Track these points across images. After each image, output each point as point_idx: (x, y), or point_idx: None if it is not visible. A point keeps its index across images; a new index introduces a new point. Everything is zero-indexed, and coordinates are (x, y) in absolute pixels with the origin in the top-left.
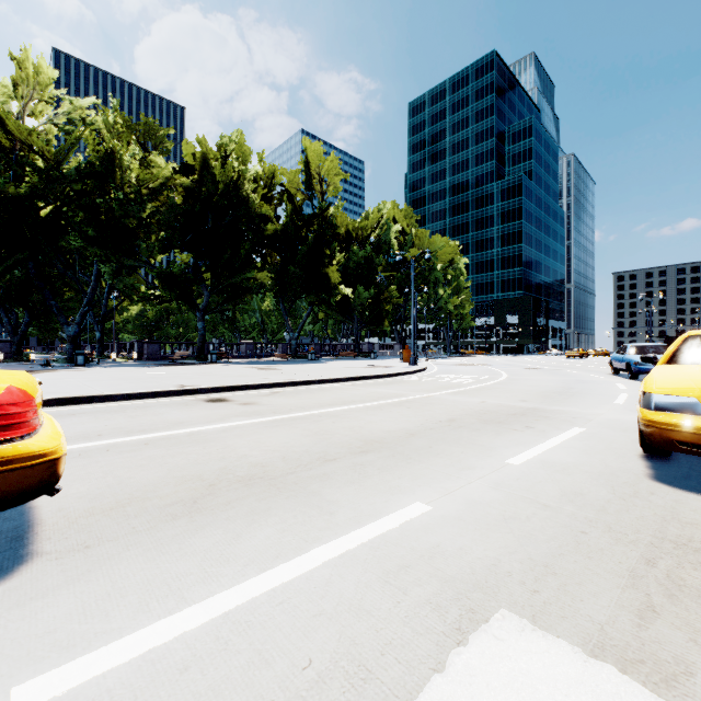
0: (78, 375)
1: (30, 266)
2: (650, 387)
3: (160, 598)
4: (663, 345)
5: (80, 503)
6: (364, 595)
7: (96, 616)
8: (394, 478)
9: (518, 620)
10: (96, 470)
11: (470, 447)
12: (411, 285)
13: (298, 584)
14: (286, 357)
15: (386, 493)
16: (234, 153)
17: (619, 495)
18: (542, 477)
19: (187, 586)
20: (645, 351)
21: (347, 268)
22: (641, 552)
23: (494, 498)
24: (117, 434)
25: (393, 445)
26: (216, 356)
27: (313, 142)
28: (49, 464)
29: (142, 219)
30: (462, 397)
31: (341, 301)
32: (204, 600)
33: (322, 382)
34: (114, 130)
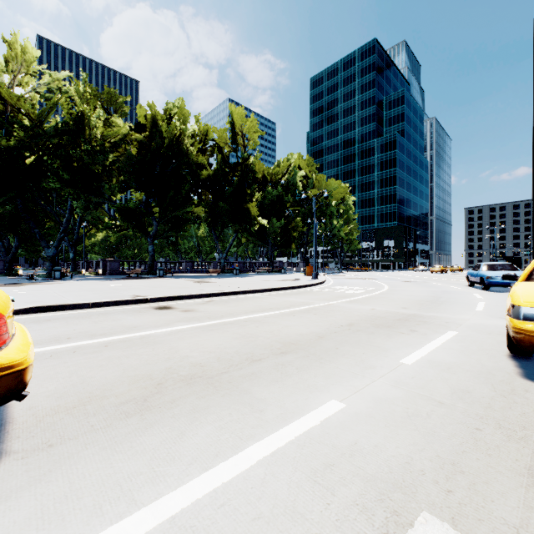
0: (55, 287)
1: (18, 202)
2: (518, 300)
3: (112, 500)
4: (508, 264)
5: (48, 401)
6: (296, 496)
7: (53, 520)
8: (311, 376)
9: (440, 524)
10: (64, 370)
11: (369, 348)
12: (312, 217)
13: (236, 484)
14: (216, 272)
15: (305, 391)
16: (177, 116)
17: (499, 393)
18: (432, 375)
19: (137, 487)
20: (495, 268)
21: (263, 204)
22: (532, 449)
23: (396, 396)
24: (83, 337)
25: (307, 346)
26: (163, 272)
27: (238, 107)
28: (16, 375)
29: (106, 166)
30: (356, 304)
31: (258, 229)
32: (152, 503)
33: (245, 293)
34: (84, 97)
